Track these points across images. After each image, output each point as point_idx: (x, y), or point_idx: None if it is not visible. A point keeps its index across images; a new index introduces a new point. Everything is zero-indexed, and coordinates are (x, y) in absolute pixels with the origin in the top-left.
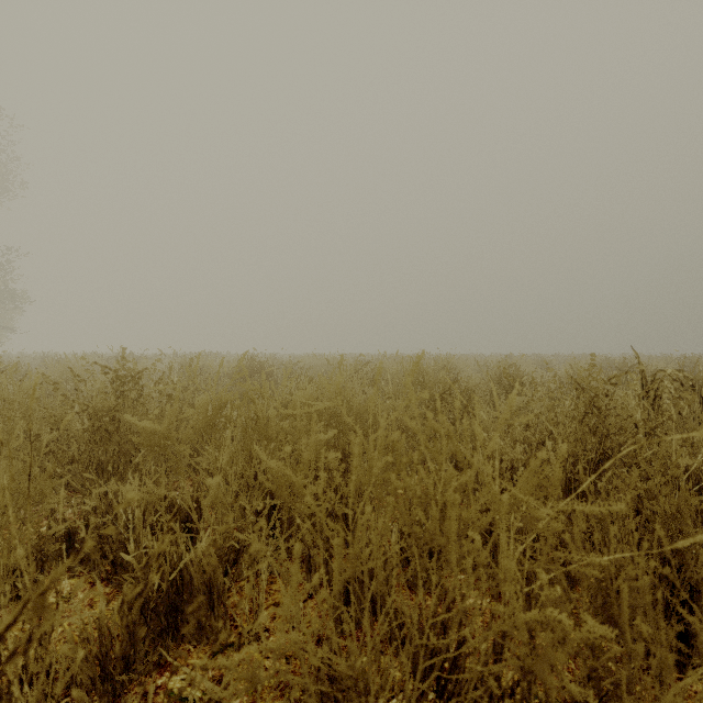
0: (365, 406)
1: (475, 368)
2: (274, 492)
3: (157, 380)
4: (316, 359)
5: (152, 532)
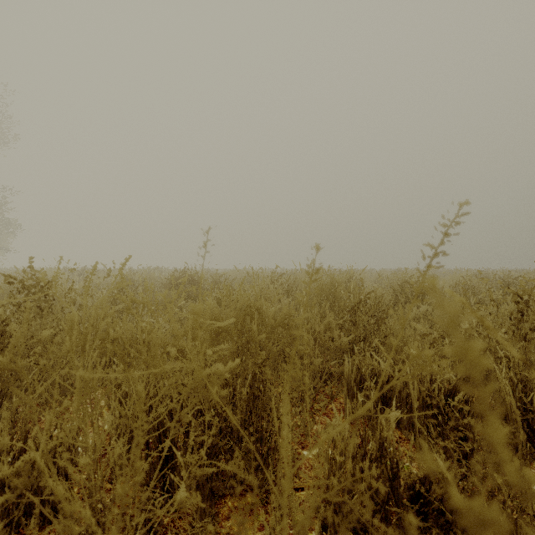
0: (279, 320)
1: (371, 280)
2: (166, 428)
3: (70, 290)
4: (241, 272)
5: (3, 486)
